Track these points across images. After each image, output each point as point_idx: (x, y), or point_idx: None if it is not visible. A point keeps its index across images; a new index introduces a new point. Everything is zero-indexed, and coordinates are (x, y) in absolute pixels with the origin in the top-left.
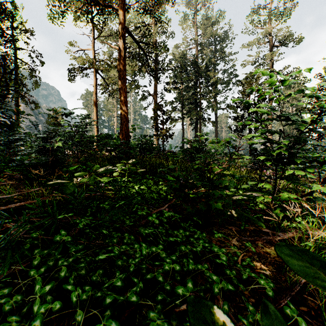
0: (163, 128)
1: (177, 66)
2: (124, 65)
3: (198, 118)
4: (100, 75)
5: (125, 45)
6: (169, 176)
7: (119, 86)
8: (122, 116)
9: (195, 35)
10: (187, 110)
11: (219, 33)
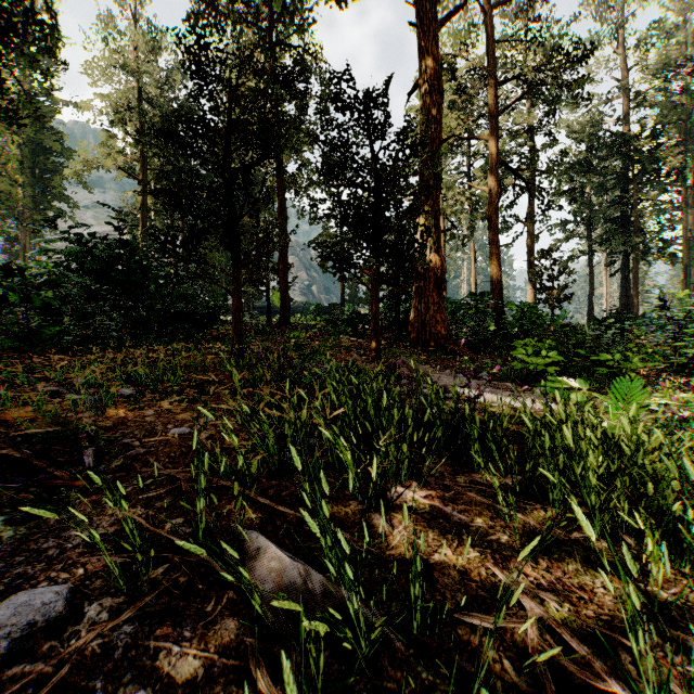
0: (553, 287)
1: (576, 161)
2: (496, 211)
3: (631, 250)
4: (448, 219)
5: (501, 190)
6: (581, 350)
7: (489, 241)
8: (493, 280)
9: (623, 72)
10: (600, 237)
11: (693, 37)
